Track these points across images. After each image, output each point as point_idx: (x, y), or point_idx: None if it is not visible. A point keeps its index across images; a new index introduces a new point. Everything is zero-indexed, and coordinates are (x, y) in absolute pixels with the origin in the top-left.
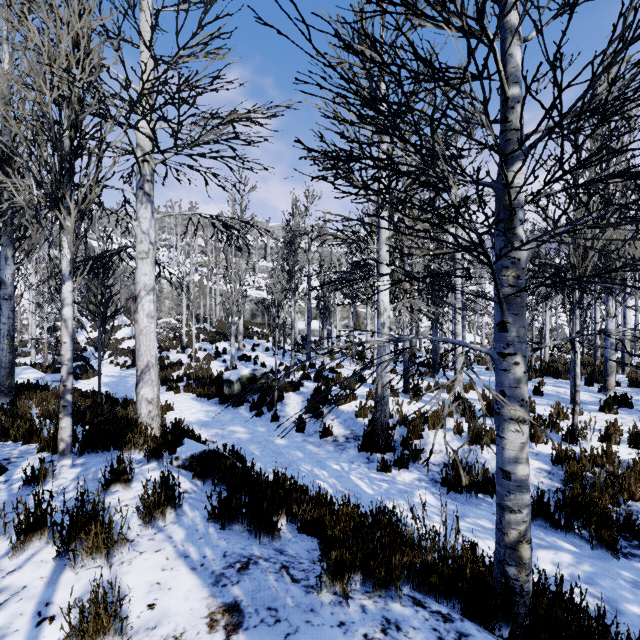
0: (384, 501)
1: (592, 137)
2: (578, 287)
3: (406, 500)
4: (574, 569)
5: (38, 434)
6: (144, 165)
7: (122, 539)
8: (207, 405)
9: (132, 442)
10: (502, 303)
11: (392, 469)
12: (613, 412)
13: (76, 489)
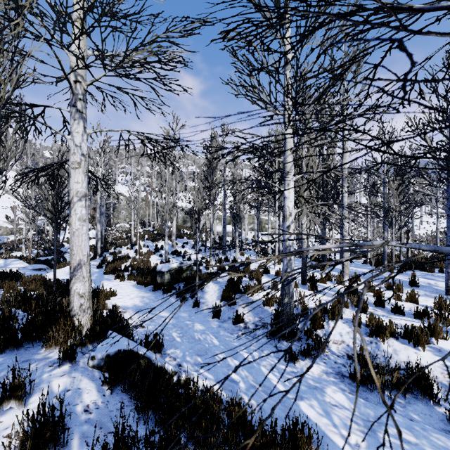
0: (296, 401)
1: None
2: None
3: (318, 400)
4: None
5: None
6: (76, 85)
7: None
8: (143, 291)
9: (51, 340)
10: None
11: (299, 359)
12: None
13: None
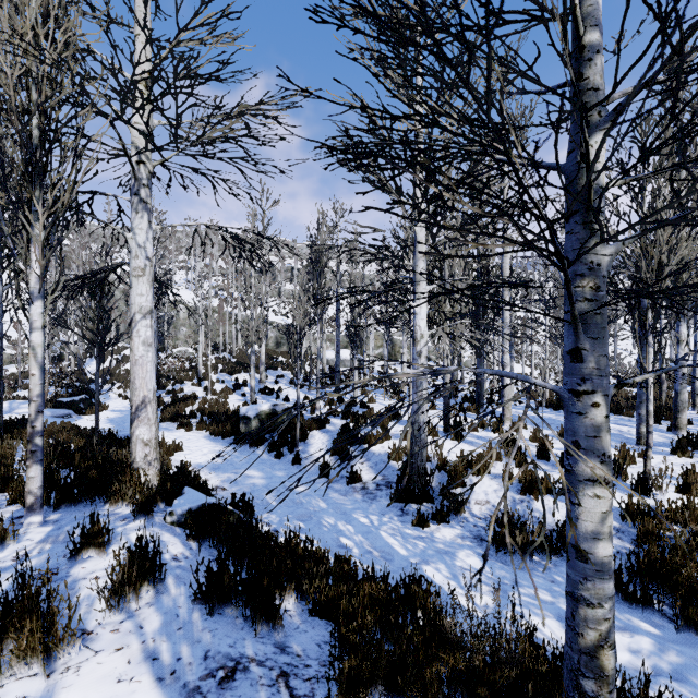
0: (420, 565)
1: (691, 106)
2: (651, 309)
3: (446, 564)
4: (657, 659)
5: (14, 481)
6: (140, 167)
7: (70, 635)
8: (221, 445)
9: (118, 493)
10: (577, 323)
11: (430, 523)
12: (687, 455)
13: (40, 555)
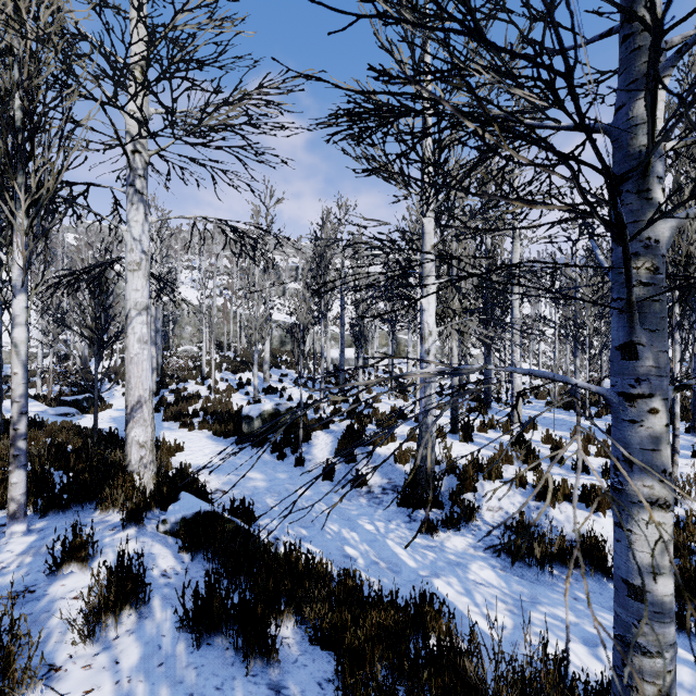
0: (430, 578)
1: None
2: (678, 304)
3: (459, 577)
4: None
5: (4, 485)
6: (135, 157)
7: (30, 677)
8: (223, 445)
9: (109, 500)
10: (633, 311)
11: (439, 531)
12: None
13: (18, 569)
